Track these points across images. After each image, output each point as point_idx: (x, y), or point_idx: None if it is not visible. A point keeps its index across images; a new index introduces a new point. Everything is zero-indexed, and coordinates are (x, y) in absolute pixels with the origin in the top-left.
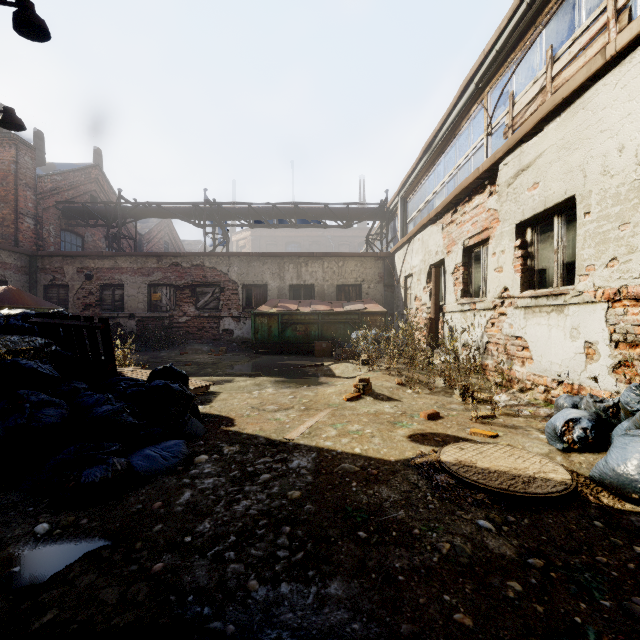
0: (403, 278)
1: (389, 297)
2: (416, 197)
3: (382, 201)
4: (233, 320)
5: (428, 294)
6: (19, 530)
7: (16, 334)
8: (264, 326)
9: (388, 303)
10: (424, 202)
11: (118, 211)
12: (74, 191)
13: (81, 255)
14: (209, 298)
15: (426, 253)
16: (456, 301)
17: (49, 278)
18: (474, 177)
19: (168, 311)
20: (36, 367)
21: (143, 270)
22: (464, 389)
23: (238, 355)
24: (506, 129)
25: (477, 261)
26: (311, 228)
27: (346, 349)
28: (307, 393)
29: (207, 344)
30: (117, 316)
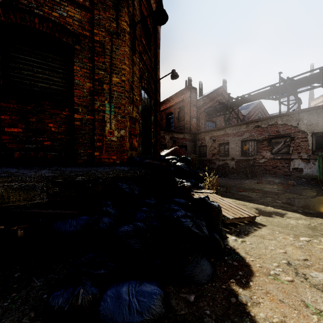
0: None
1: None
2: None
3: None
4: (302, 161)
5: None
6: (11, 319)
7: (143, 168)
8: None
9: None
10: None
11: (228, 105)
12: (211, 102)
13: (211, 130)
14: (281, 146)
15: None
16: None
17: (200, 143)
18: None
19: (252, 156)
20: (125, 187)
21: (238, 133)
22: None
23: (304, 189)
24: None
25: None
26: None
27: None
28: None
29: (279, 178)
30: (225, 159)
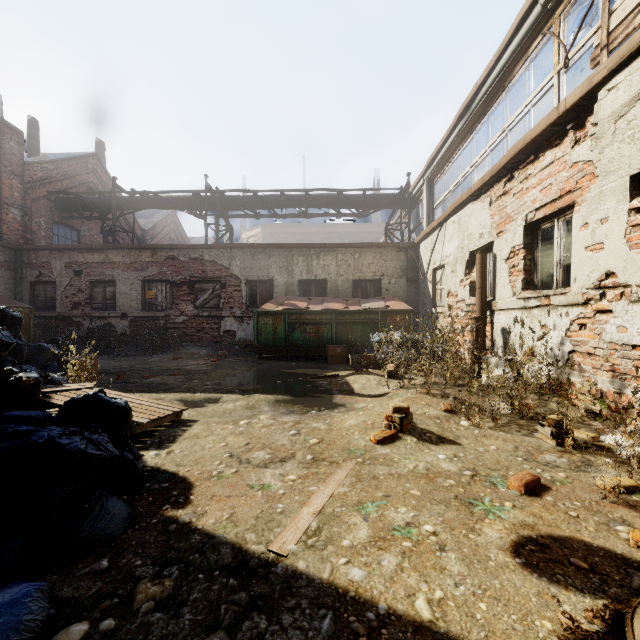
0: (431, 271)
1: (413, 294)
2: (446, 176)
3: (402, 187)
4: (235, 320)
5: (467, 288)
6: None
7: None
8: (268, 327)
9: (412, 300)
10: (457, 180)
11: (113, 201)
12: (68, 181)
13: (69, 248)
14: (209, 295)
15: (464, 238)
16: (513, 295)
17: (35, 274)
18: (549, 121)
19: (164, 310)
20: None
21: (136, 264)
22: (558, 427)
23: (238, 361)
24: (595, 53)
25: (547, 240)
26: (323, 224)
27: (365, 355)
28: (317, 425)
29: (206, 347)
30: (108, 316)
